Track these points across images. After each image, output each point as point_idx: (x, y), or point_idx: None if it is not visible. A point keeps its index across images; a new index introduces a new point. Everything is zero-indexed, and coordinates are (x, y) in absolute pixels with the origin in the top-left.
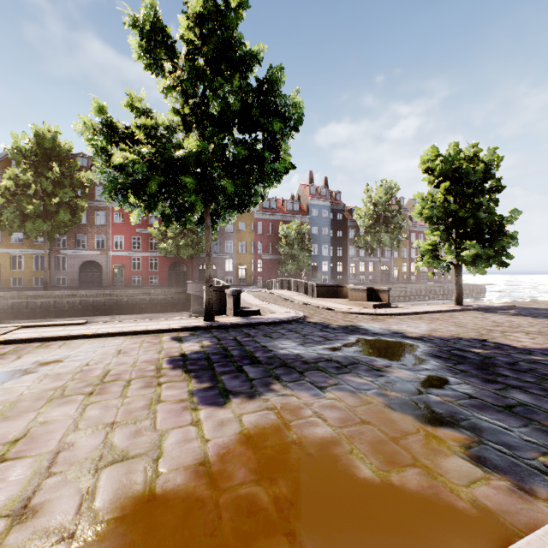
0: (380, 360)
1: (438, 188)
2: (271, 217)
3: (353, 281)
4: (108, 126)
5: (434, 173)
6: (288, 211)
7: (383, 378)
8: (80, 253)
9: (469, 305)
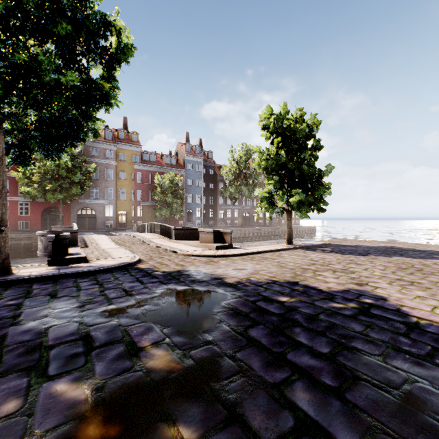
0: (159, 328)
1: (274, 144)
2: (150, 169)
3: (222, 224)
4: None
5: (269, 129)
6: (167, 165)
7: (123, 376)
8: None
9: (298, 244)
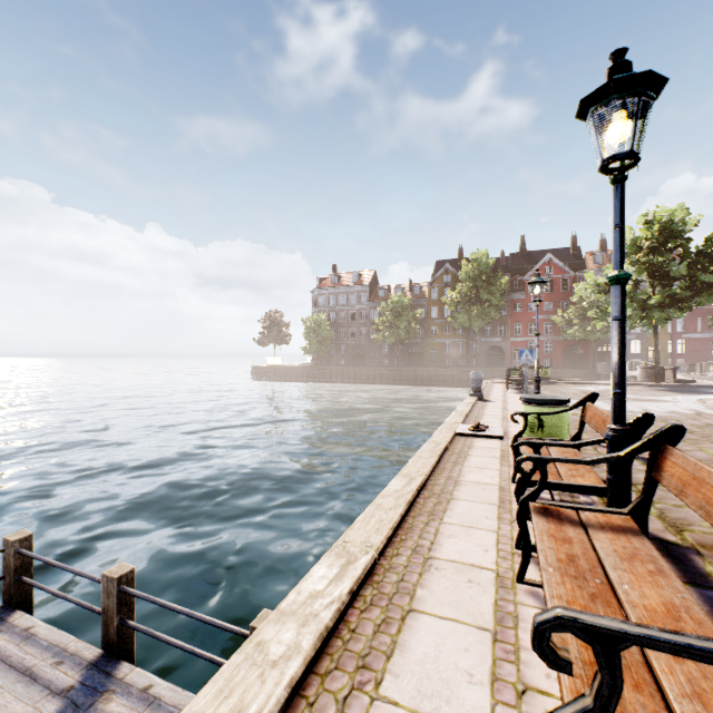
0: None
1: None
2: None
3: None
4: (597, 285)
5: None
6: None
7: None
8: (487, 340)
9: None
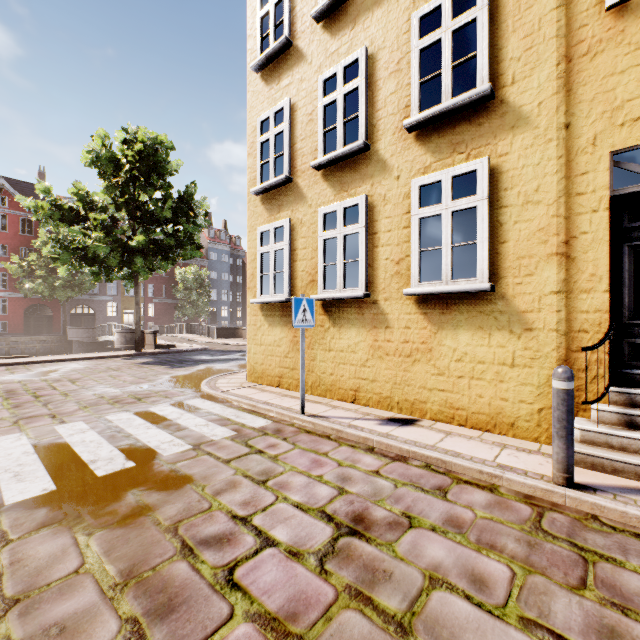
0: None
1: None
2: None
3: None
4: (58, 207)
5: None
6: None
7: None
8: None
9: None
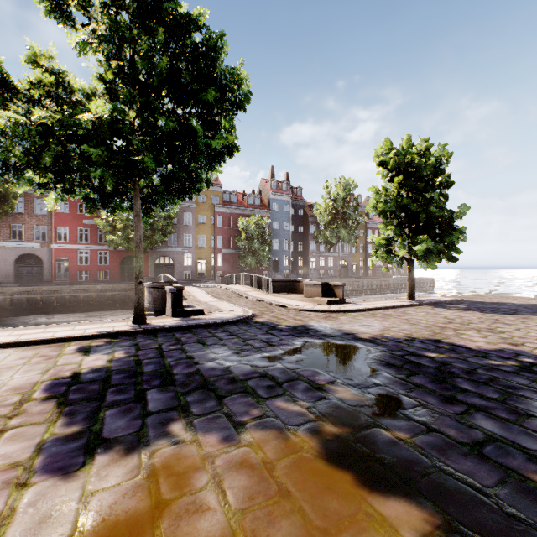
0: (324, 372)
1: (392, 182)
2: (231, 211)
3: (313, 275)
4: (2, 84)
5: (388, 166)
6: (250, 205)
7: (323, 401)
8: (16, 246)
9: (421, 299)
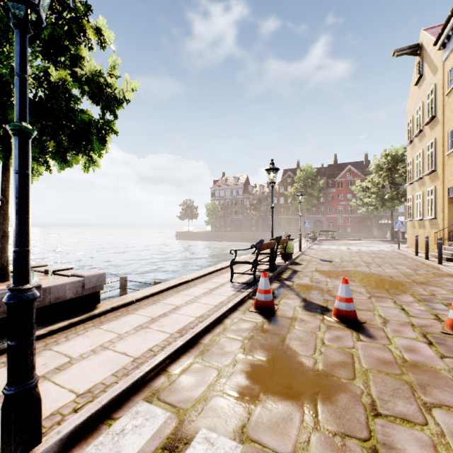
0: None
1: None
2: None
3: None
4: (361, 188)
5: None
6: None
7: None
8: (313, 216)
9: None
